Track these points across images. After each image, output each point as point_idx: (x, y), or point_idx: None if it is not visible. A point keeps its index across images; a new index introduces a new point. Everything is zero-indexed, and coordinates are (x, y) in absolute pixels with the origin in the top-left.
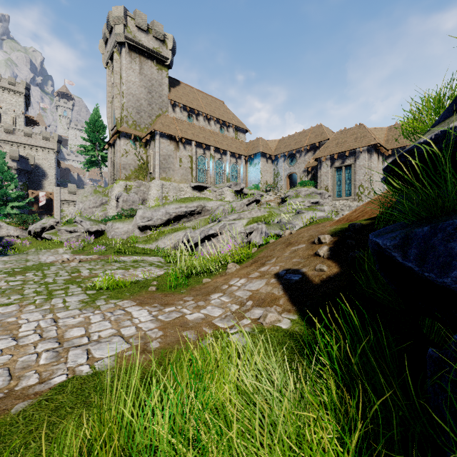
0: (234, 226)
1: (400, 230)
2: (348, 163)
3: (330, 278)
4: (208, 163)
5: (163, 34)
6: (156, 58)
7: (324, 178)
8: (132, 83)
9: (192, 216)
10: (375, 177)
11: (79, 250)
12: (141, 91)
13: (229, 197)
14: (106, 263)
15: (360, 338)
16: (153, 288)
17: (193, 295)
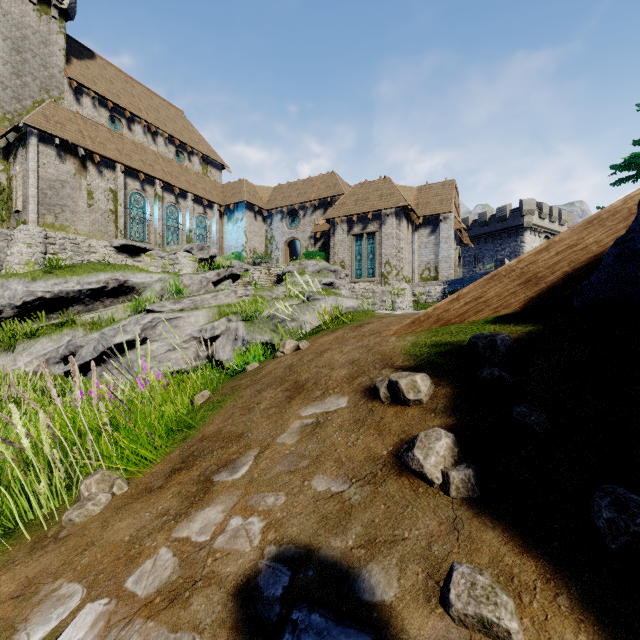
0: (178, 325)
1: None
2: (371, 230)
3: None
4: (152, 209)
5: None
6: None
7: (339, 249)
8: None
9: (97, 301)
10: (405, 252)
11: None
12: None
13: (189, 269)
14: None
15: None
16: None
17: None
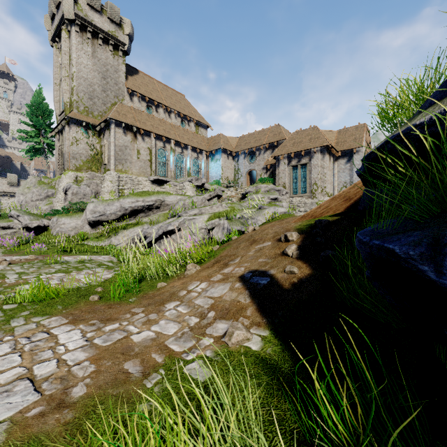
0: (195, 222)
1: (416, 232)
2: (303, 162)
3: (303, 281)
4: (169, 157)
5: (120, 18)
6: (111, 42)
7: (282, 176)
8: (83, 65)
9: (150, 211)
10: (327, 176)
11: (14, 250)
12: (94, 75)
13: (190, 192)
14: (44, 264)
15: (355, 369)
16: (94, 298)
17: (144, 305)
